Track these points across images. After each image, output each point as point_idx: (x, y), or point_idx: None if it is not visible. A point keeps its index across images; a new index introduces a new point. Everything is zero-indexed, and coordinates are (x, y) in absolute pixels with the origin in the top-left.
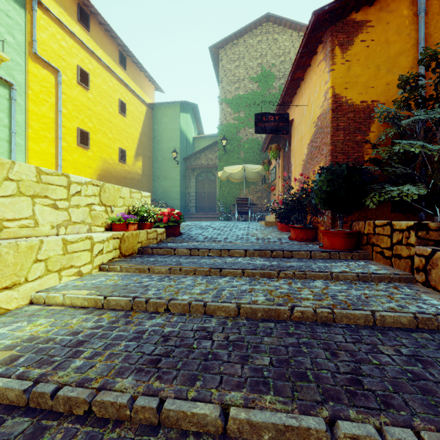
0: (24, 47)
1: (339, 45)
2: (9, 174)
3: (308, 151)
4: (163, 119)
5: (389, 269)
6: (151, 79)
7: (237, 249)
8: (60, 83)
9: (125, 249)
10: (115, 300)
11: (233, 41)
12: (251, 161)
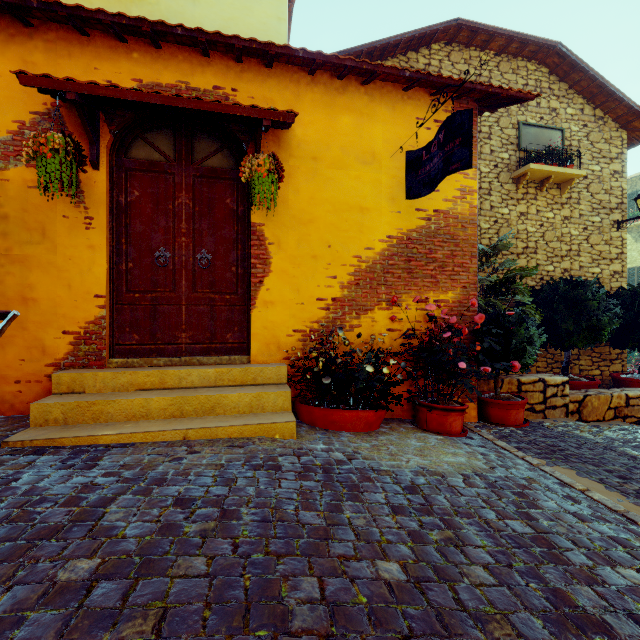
0: None
1: None
2: None
3: (392, 250)
4: None
5: (559, 420)
6: None
7: None
8: None
9: None
10: None
11: None
12: None
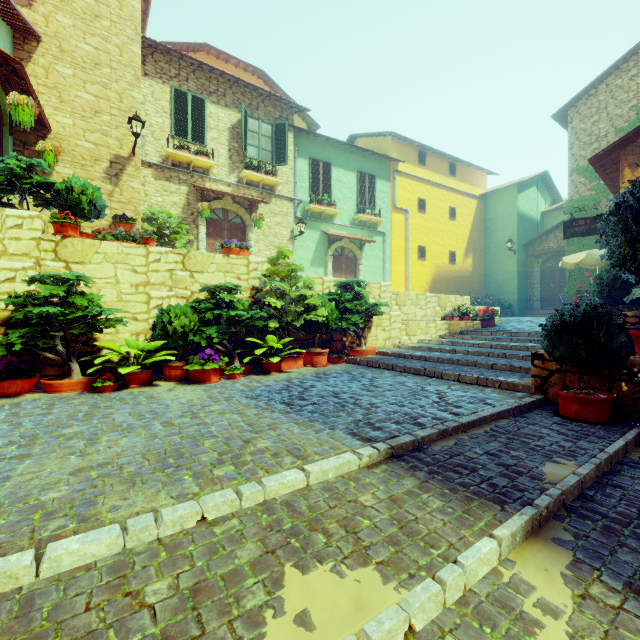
0: (389, 206)
1: (629, 166)
2: (409, 297)
3: None
4: (497, 207)
5: None
6: (482, 169)
7: (523, 332)
8: (408, 219)
9: (451, 330)
10: (446, 342)
11: (588, 93)
12: None
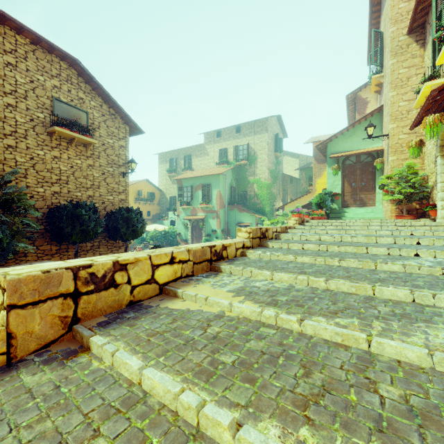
0: None
1: None
2: None
3: None
4: None
5: None
6: None
7: None
8: None
9: None
10: None
11: None
12: None
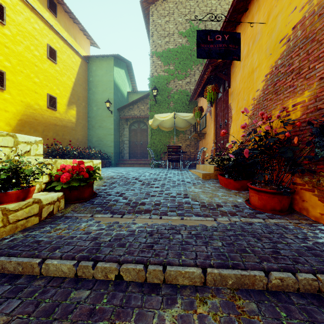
0: None
1: None
2: None
3: (266, 84)
4: (98, 72)
5: None
6: (86, 32)
7: (183, 263)
8: None
9: None
10: None
11: None
12: (180, 111)
